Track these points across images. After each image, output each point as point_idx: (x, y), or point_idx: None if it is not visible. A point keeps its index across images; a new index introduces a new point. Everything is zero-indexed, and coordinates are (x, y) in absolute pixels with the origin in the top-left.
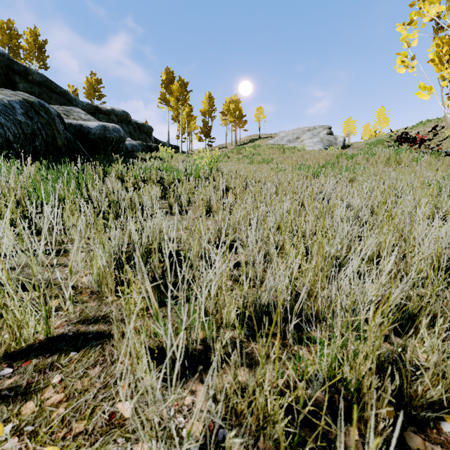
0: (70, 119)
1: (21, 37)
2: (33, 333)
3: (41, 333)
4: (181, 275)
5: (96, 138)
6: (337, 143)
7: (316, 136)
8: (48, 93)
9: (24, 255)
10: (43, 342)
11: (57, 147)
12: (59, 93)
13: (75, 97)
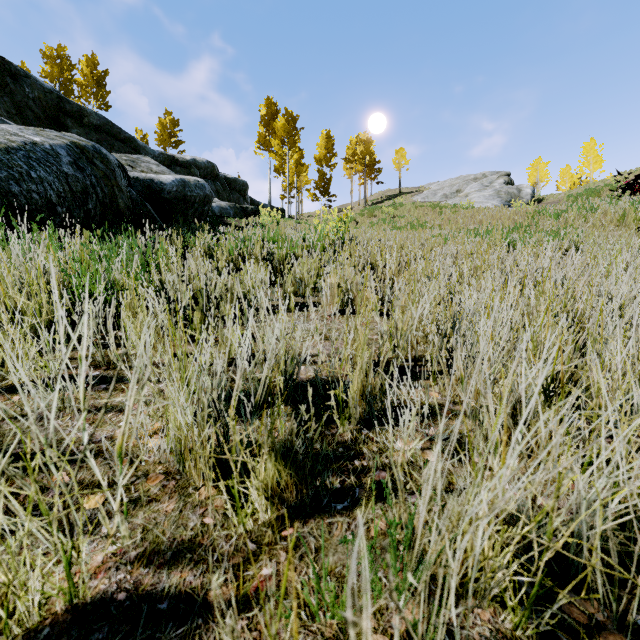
0: (137, 172)
1: (75, 68)
2: (38, 603)
3: (60, 592)
4: (330, 434)
5: (172, 197)
6: (521, 197)
7: (488, 187)
8: (109, 140)
9: (50, 392)
10: (60, 621)
11: (118, 211)
12: (123, 139)
13: (144, 144)
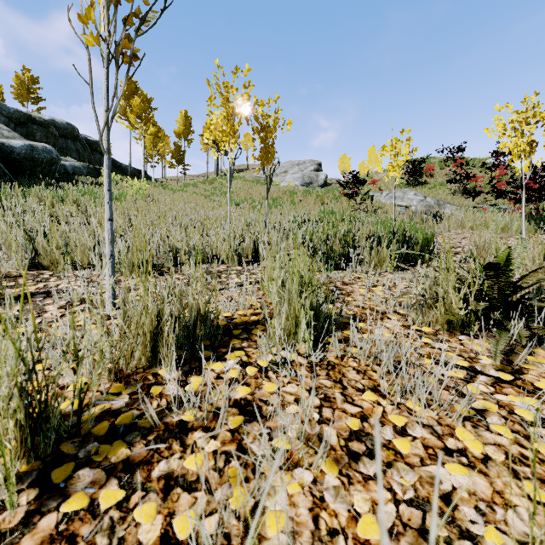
0: None
1: None
2: None
3: None
4: None
5: (21, 158)
6: (318, 181)
7: (300, 171)
8: None
9: None
10: None
11: None
12: None
13: None
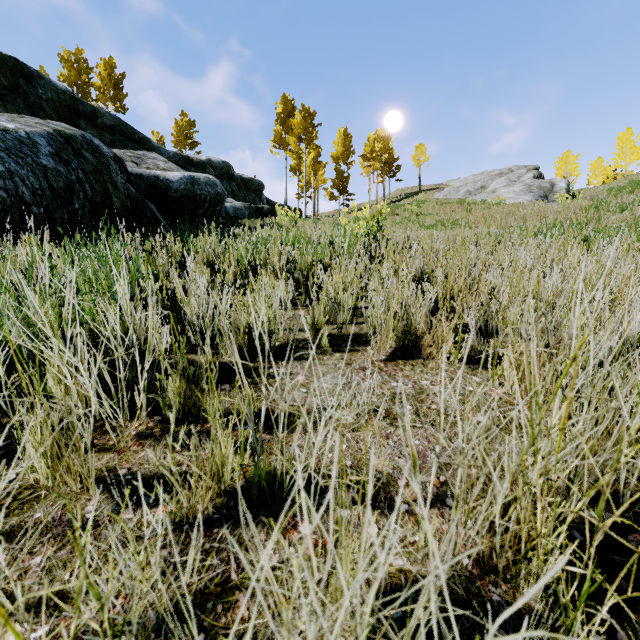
0: (141, 168)
1: (92, 71)
2: None
3: None
4: None
5: (180, 196)
6: (555, 192)
7: (518, 181)
8: (123, 141)
9: None
10: None
11: (112, 211)
12: (137, 140)
13: (158, 145)
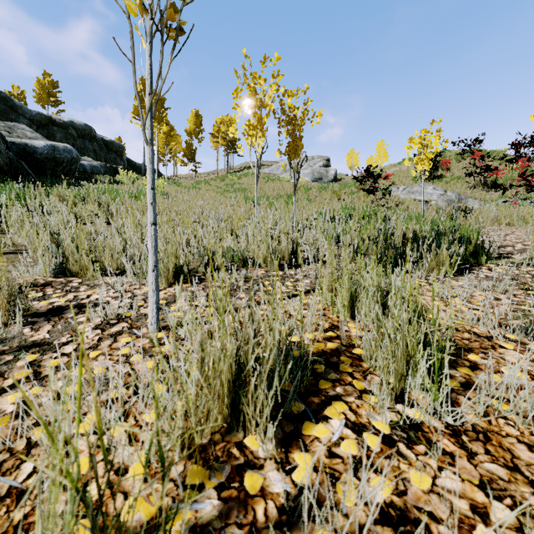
0: (13, 136)
1: None
2: None
3: None
4: None
5: (44, 158)
6: (328, 176)
7: (310, 167)
8: None
9: None
10: None
11: None
12: None
13: (21, 104)
